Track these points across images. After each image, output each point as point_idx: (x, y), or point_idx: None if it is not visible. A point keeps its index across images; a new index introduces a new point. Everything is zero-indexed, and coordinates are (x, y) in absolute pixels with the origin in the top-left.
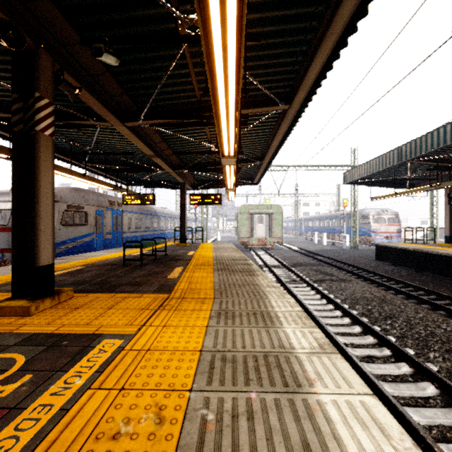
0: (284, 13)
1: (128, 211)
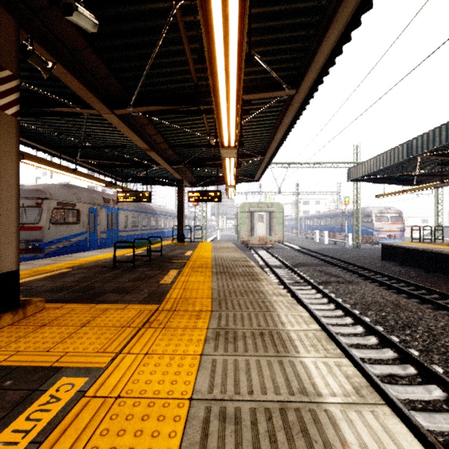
0: None
1: (124, 209)
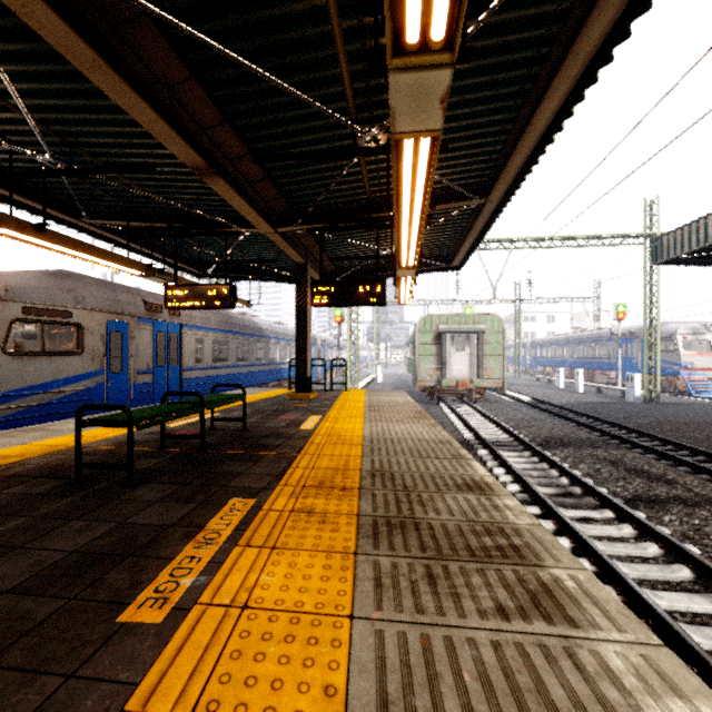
0: None
1: (195, 326)
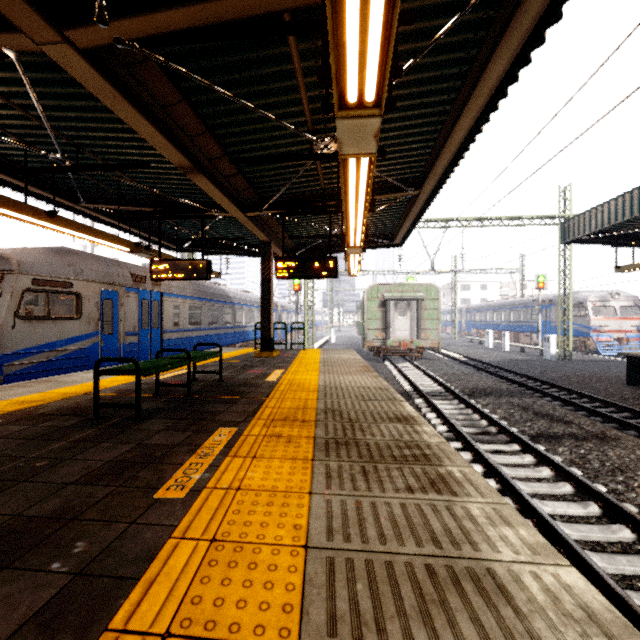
0: None
1: (173, 294)
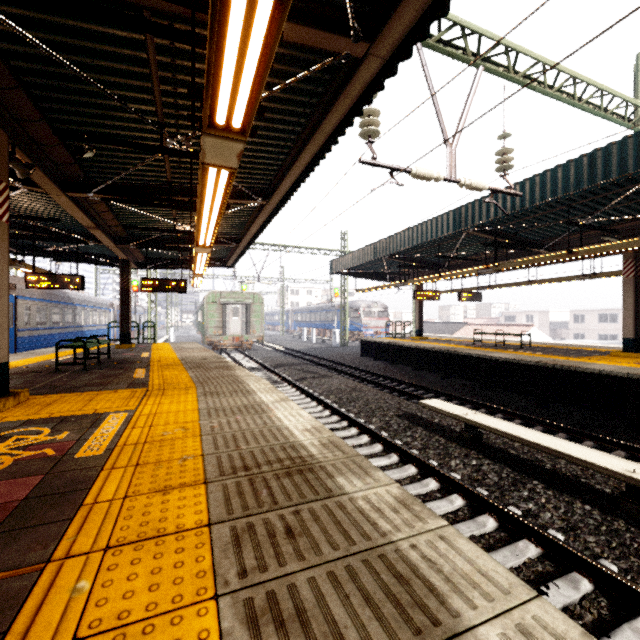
0: (260, 141)
1: (25, 297)
